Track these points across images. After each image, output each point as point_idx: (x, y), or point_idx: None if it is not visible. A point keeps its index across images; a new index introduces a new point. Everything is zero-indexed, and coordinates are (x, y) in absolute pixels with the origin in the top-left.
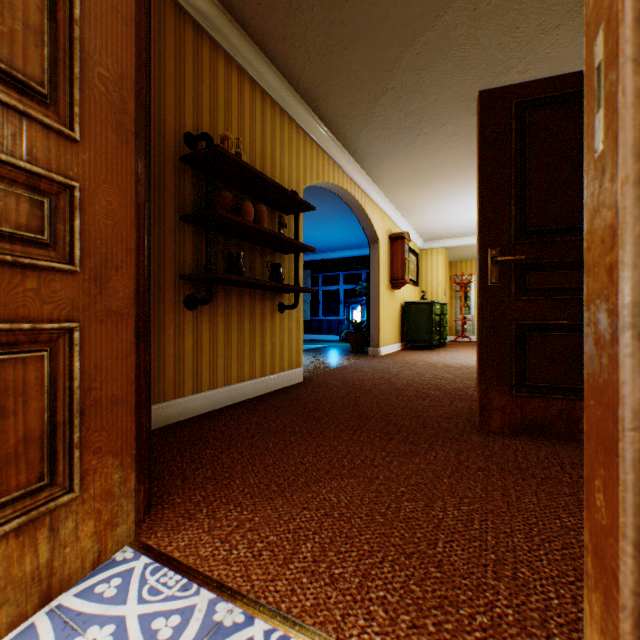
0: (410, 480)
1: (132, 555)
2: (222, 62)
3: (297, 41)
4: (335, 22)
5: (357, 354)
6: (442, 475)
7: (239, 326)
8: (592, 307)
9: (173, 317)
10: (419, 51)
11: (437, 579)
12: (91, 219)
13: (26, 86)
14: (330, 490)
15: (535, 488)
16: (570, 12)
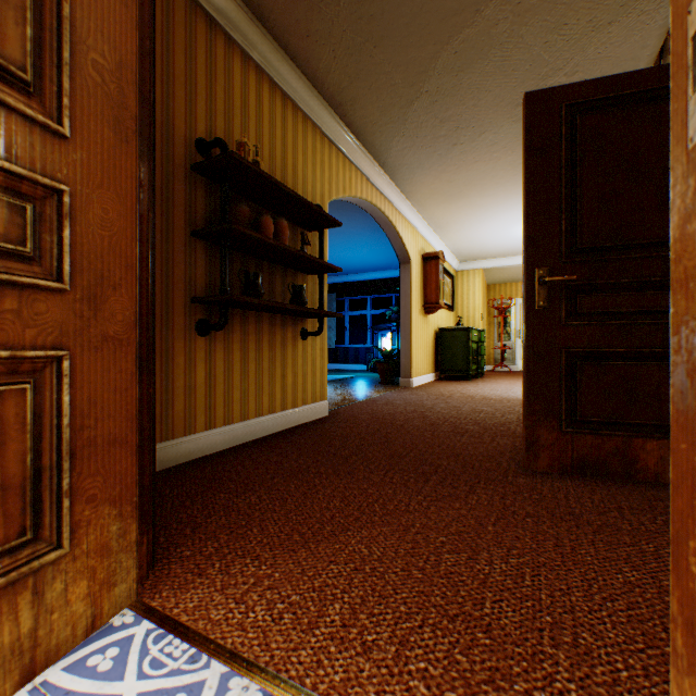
0: (450, 528)
1: (132, 619)
2: (238, 60)
3: (322, 38)
4: (364, 17)
5: (387, 385)
6: (486, 522)
7: (257, 354)
8: (684, 330)
9: (183, 344)
10: (457, 50)
11: (486, 647)
12: (84, 229)
13: (4, 70)
14: (360, 540)
15: (592, 537)
16: (624, 7)
